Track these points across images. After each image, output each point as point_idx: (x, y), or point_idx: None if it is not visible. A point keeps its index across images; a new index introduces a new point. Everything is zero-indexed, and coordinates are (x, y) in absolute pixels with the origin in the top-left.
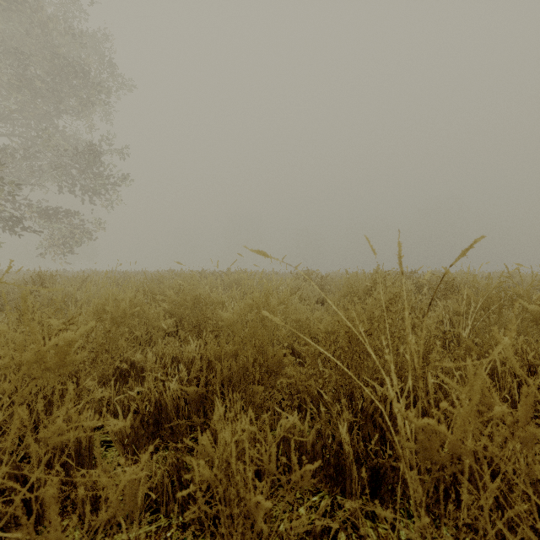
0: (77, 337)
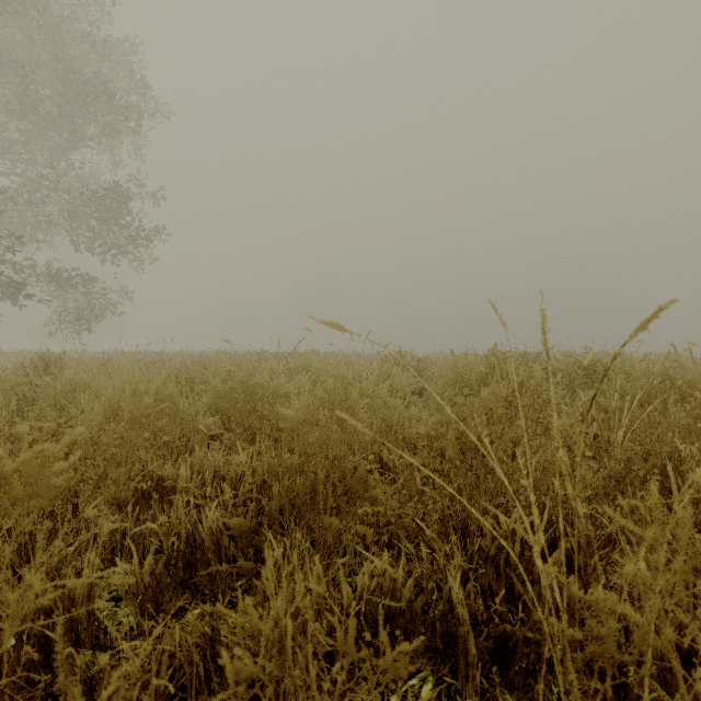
0: (58, 450)
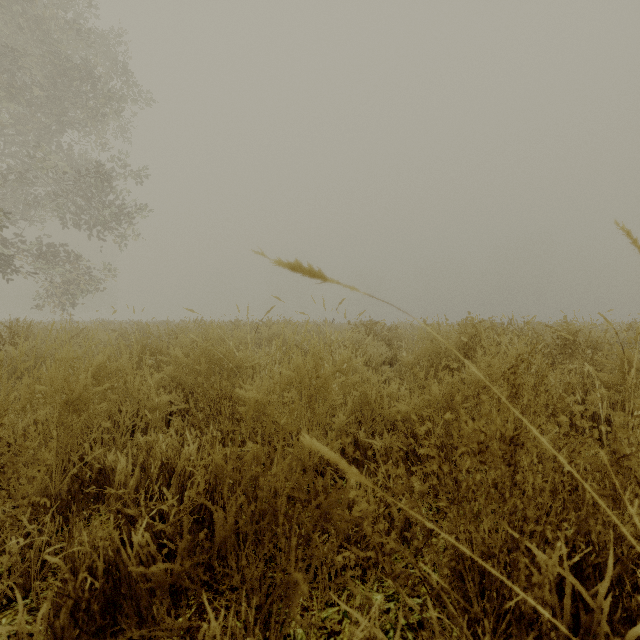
0: None
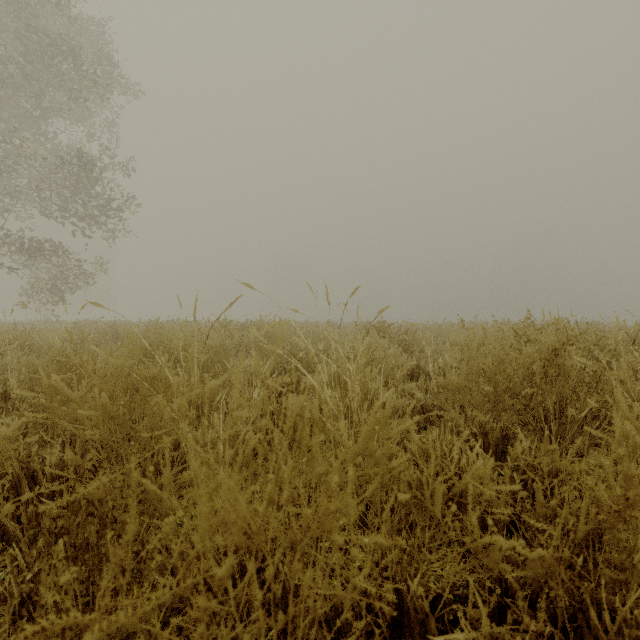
0: None
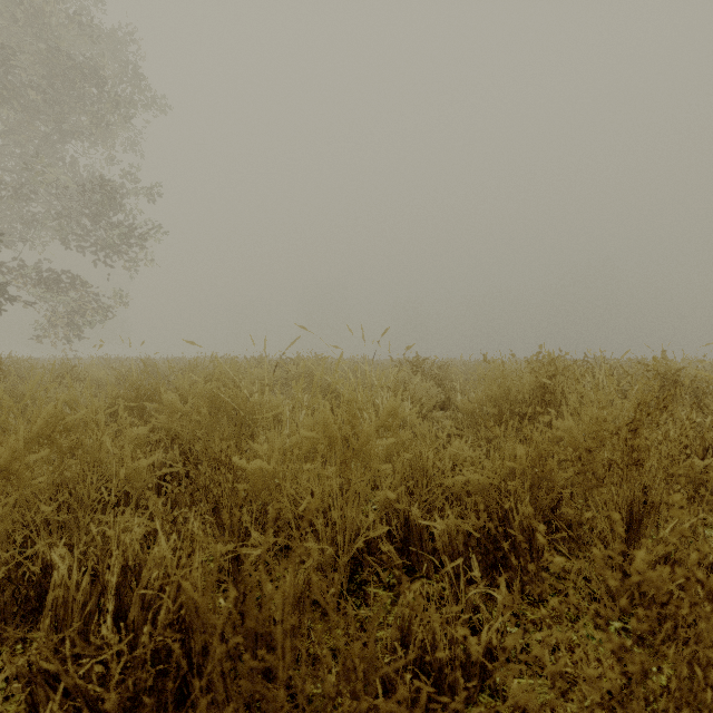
0: None
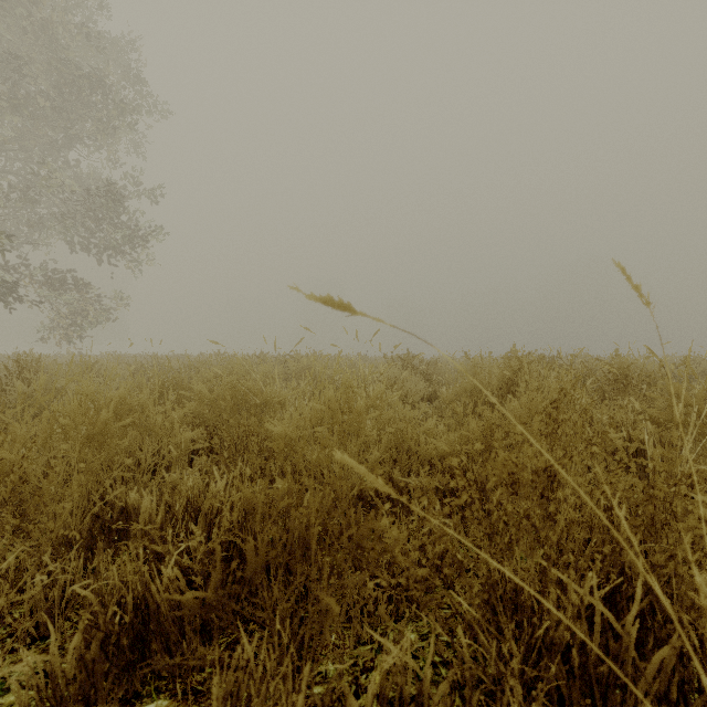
0: None
